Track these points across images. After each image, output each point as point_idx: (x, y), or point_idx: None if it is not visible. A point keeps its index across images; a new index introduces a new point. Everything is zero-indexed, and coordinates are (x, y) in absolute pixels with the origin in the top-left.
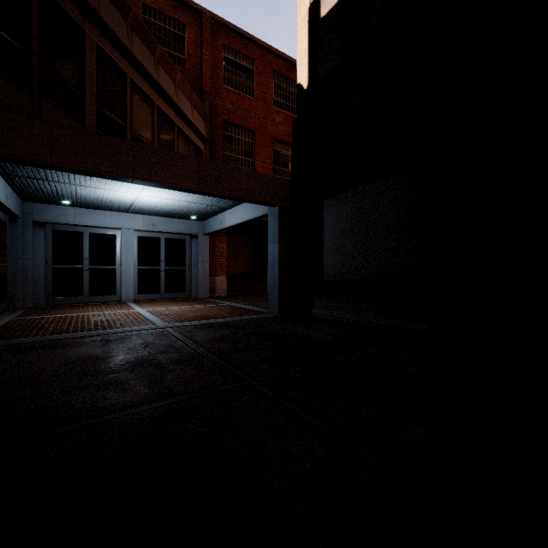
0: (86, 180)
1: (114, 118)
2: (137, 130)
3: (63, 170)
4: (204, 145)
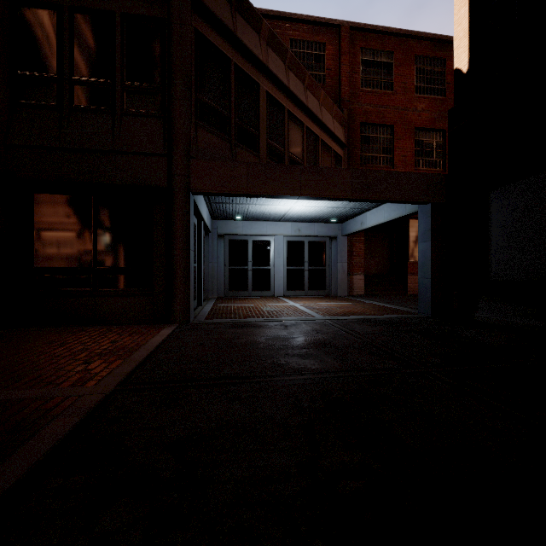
0: (257, 199)
1: (277, 146)
2: (292, 152)
3: (253, 196)
4: (342, 151)
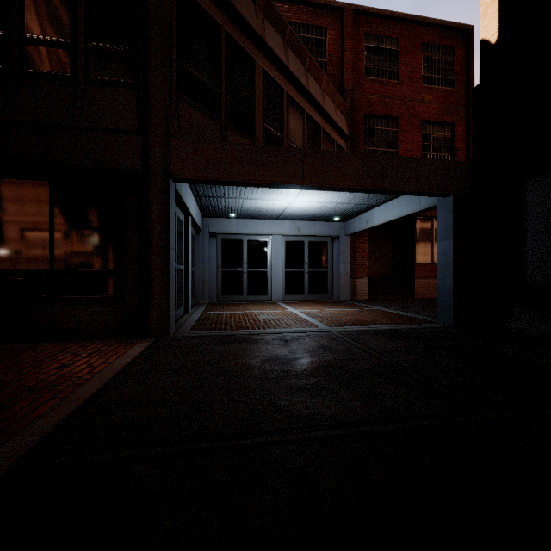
0: (252, 193)
1: (274, 133)
2: (291, 140)
3: (247, 185)
4: (345, 143)
